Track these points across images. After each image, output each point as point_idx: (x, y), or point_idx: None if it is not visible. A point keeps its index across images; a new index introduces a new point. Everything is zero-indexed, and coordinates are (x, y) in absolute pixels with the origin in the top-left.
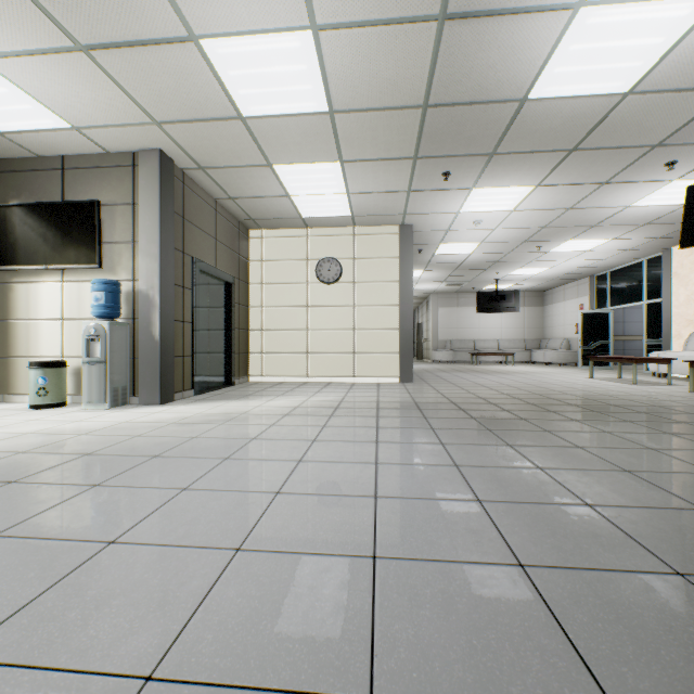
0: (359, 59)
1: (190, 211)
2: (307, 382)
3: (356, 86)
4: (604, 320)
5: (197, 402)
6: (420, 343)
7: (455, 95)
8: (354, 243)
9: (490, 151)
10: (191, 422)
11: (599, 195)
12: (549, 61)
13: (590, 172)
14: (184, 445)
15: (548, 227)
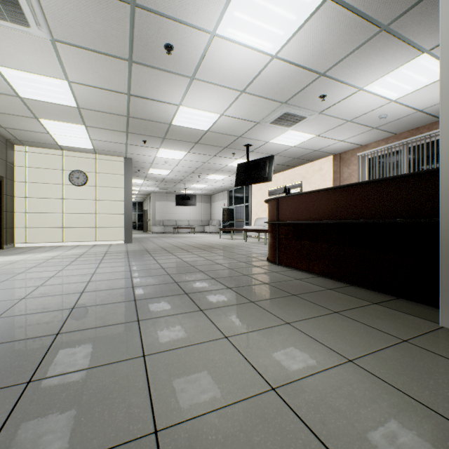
0: (93, 95)
1: None
2: (63, 245)
3: (92, 102)
4: (232, 211)
5: None
6: (146, 222)
7: (141, 116)
8: (96, 163)
9: (163, 137)
10: None
11: (214, 159)
12: (176, 116)
13: (207, 151)
14: None
15: (200, 168)
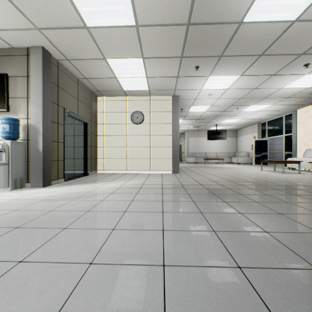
0: None
1: (62, 83)
2: (126, 173)
3: (150, 8)
4: (265, 143)
5: (64, 185)
6: (180, 154)
7: (205, 18)
8: (150, 104)
9: (220, 54)
10: (54, 199)
11: (269, 81)
12: None
13: (267, 69)
14: (42, 217)
15: (243, 98)
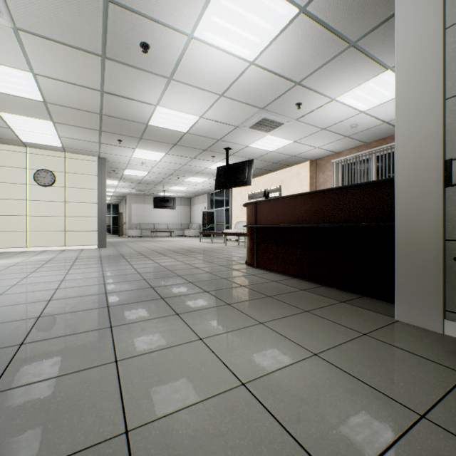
0: (61, 90)
1: None
2: (26, 251)
3: (60, 97)
4: (212, 215)
5: None
6: (121, 225)
7: (116, 115)
8: (65, 163)
9: (139, 137)
10: None
11: (194, 162)
12: (153, 116)
13: (186, 153)
14: None
15: (179, 170)
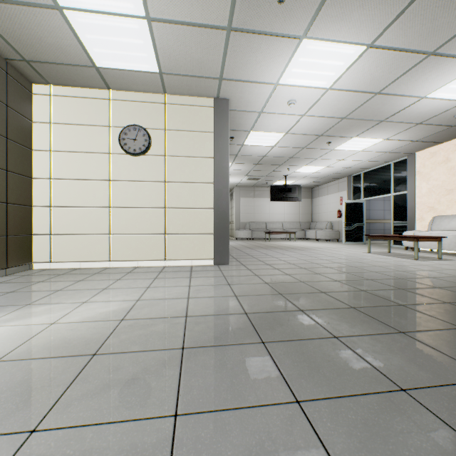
0: None
1: None
2: (108, 267)
3: None
4: (360, 208)
5: None
6: None
7: None
8: (164, 112)
9: None
10: None
11: (413, 75)
12: None
13: (431, 29)
14: None
15: (347, 118)
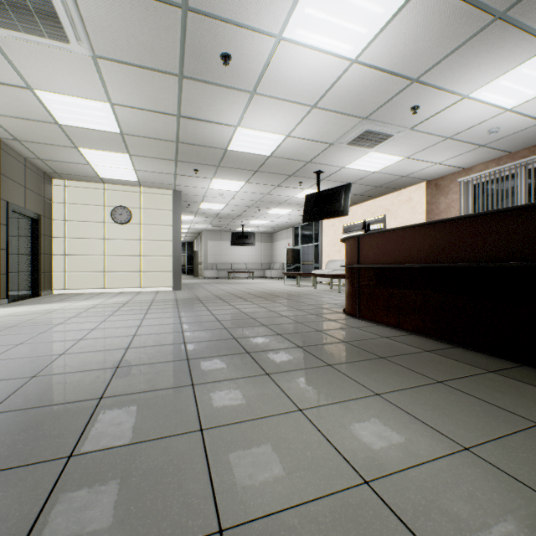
0: (138, 118)
1: (5, 168)
2: (104, 292)
3: (137, 127)
4: (298, 253)
5: (16, 306)
6: (196, 265)
7: (193, 141)
8: (141, 198)
9: (217, 165)
10: (21, 314)
11: (278, 190)
12: (232, 139)
13: (269, 181)
14: (27, 322)
15: (260, 201)
